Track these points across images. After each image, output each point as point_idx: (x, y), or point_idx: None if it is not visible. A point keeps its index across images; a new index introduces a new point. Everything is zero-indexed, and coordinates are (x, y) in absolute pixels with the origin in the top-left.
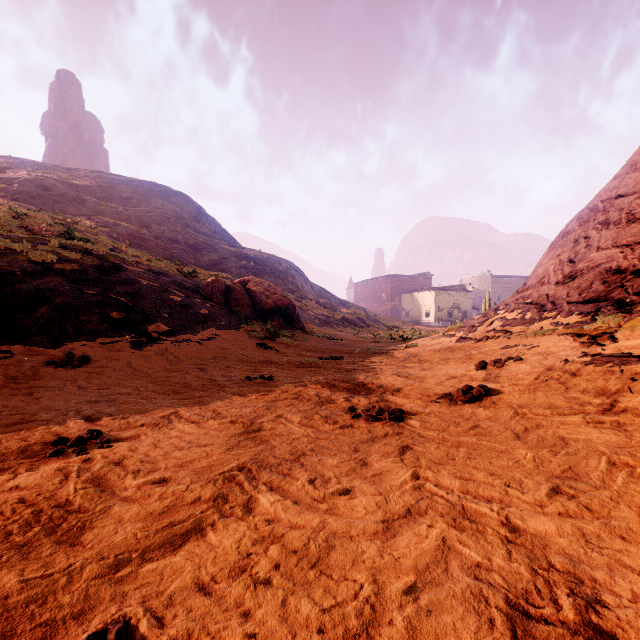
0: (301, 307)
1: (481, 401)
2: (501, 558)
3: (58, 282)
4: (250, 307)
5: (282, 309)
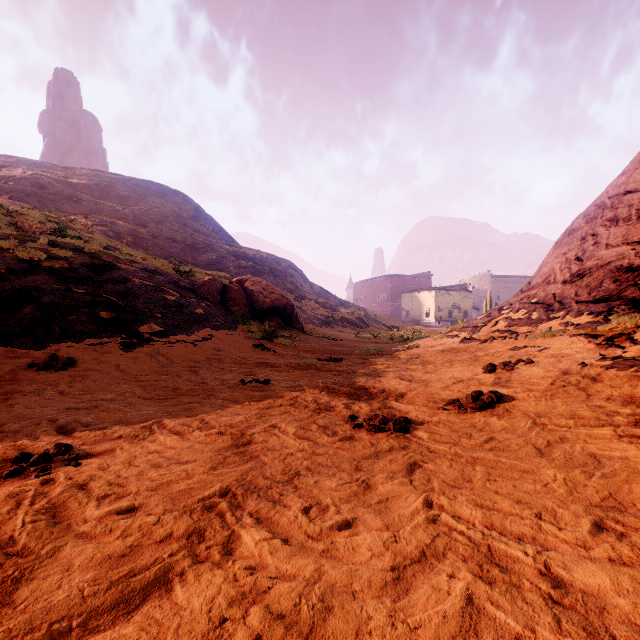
0: (300, 307)
1: (493, 408)
2: (548, 629)
3: (45, 280)
4: (247, 307)
5: (280, 309)
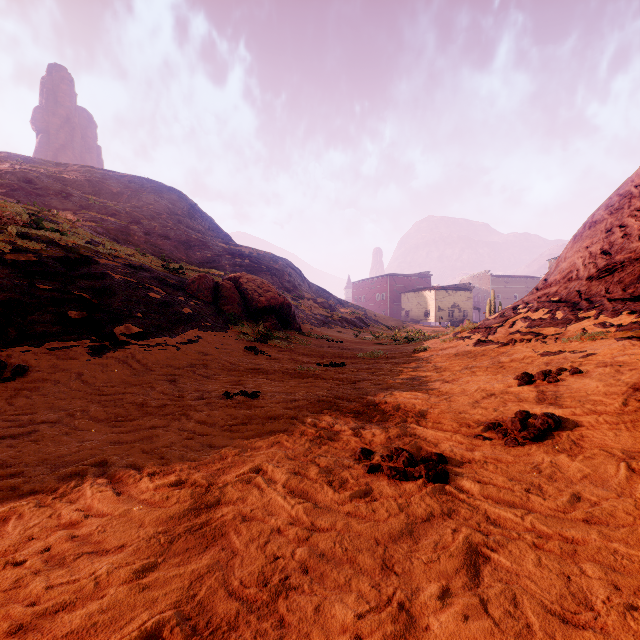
0: (298, 306)
1: (552, 439)
2: None
3: (5, 275)
4: (241, 306)
5: (276, 308)
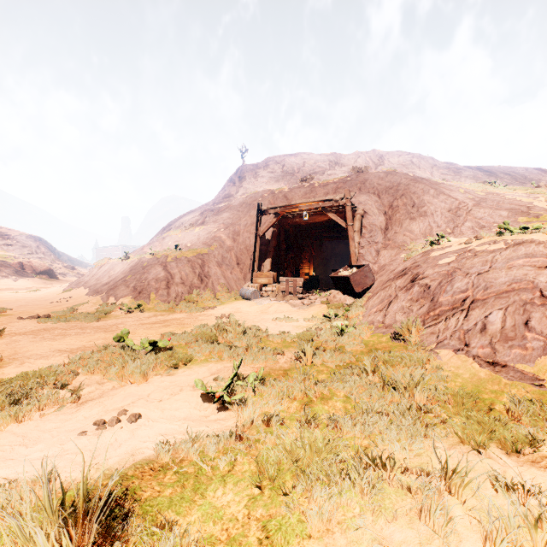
0: (53, 269)
1: None
2: None
3: None
4: (35, 271)
5: (48, 271)
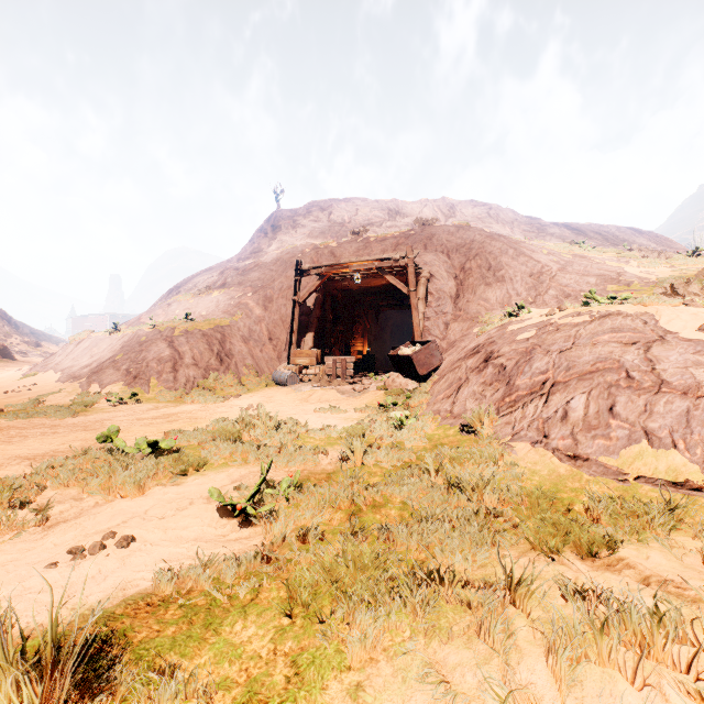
0: (8, 345)
1: None
2: None
3: None
4: None
5: None
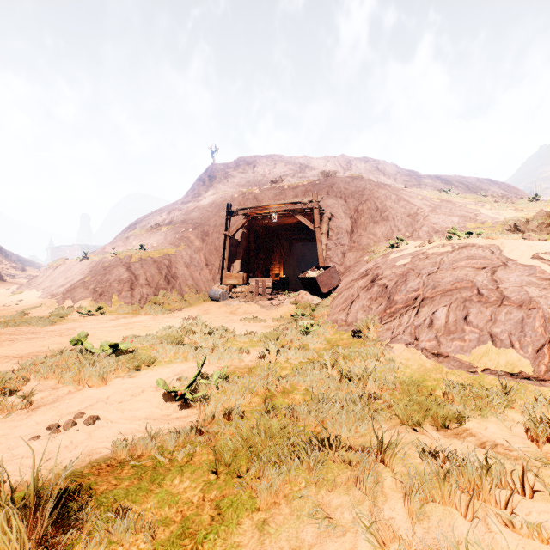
0: None
1: None
2: None
3: None
4: None
5: None
